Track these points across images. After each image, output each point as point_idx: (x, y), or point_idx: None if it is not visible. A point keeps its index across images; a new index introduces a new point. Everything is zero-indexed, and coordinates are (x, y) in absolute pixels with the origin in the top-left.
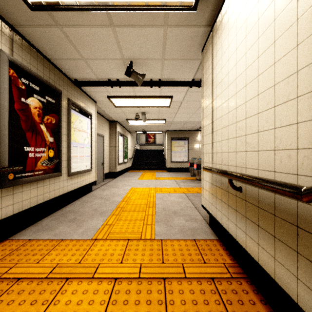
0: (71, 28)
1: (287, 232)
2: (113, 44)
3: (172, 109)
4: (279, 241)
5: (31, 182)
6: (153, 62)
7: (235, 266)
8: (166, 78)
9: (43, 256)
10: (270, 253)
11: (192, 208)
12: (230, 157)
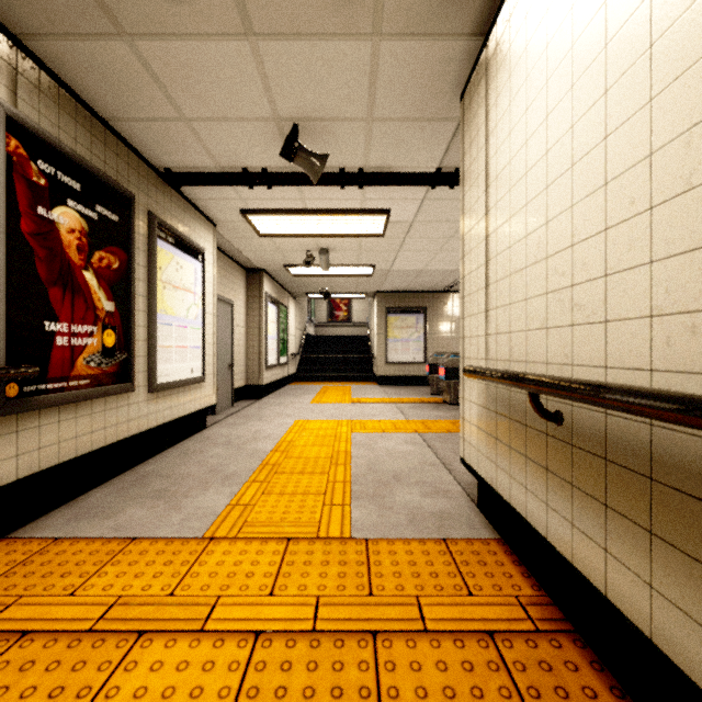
0: (155, 41)
1: (686, 521)
2: (254, 81)
3: (390, 242)
4: (664, 542)
5: (62, 405)
6: (347, 127)
7: (543, 603)
8: (377, 167)
9: (86, 578)
10: (638, 572)
11: (436, 467)
12: (531, 342)
